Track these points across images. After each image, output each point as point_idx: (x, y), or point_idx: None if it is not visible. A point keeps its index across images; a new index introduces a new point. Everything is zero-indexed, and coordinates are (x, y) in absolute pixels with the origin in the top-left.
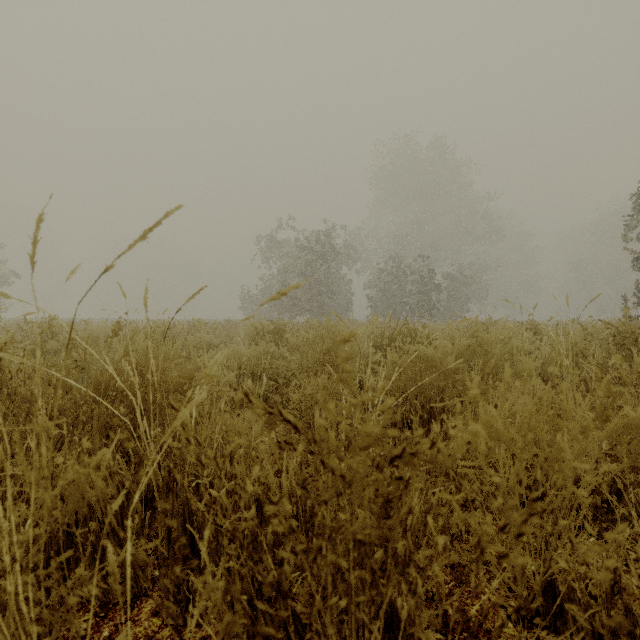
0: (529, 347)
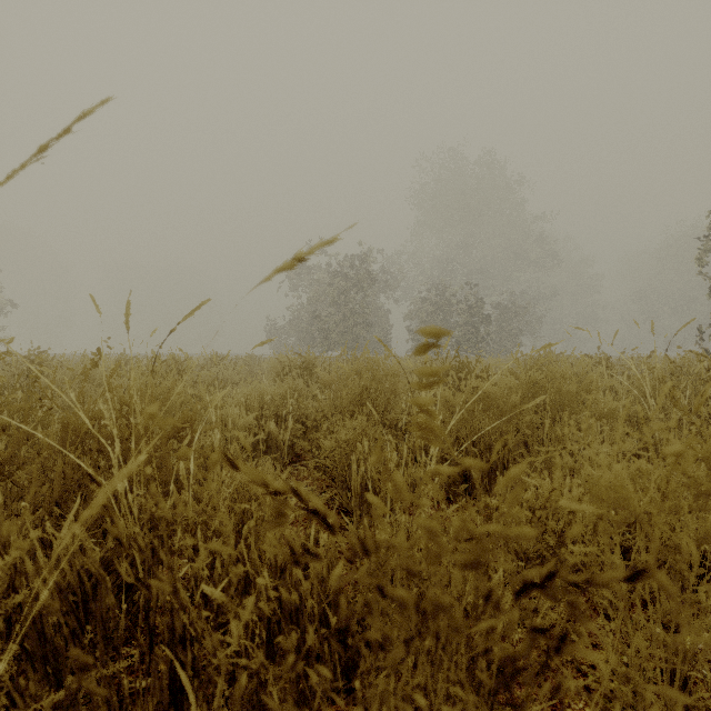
0: (611, 383)
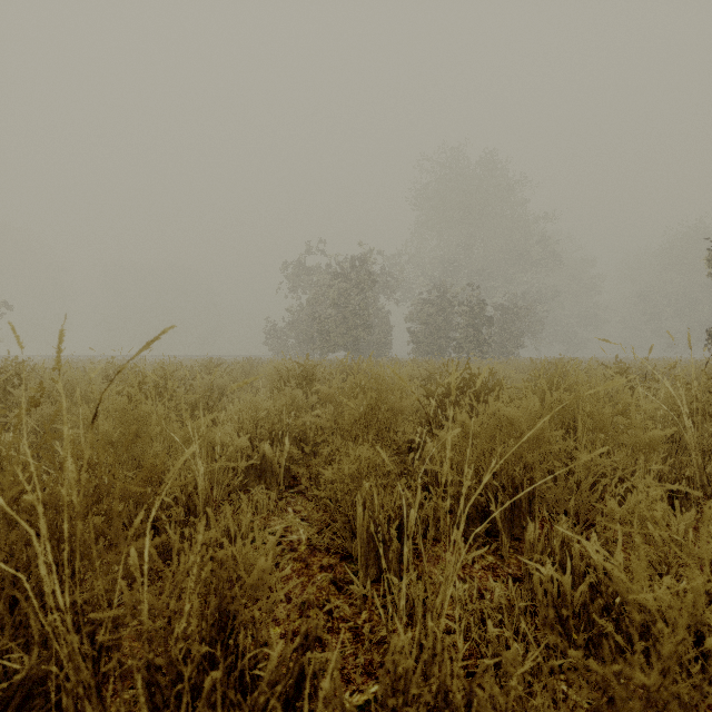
0: (650, 406)
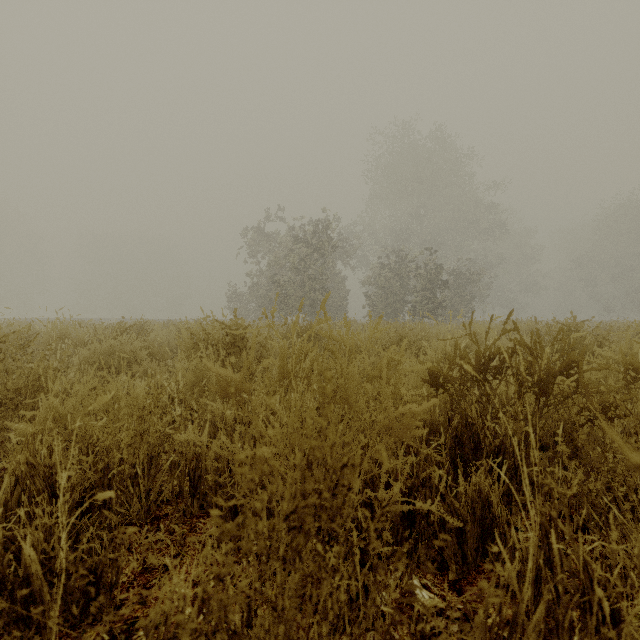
0: None
